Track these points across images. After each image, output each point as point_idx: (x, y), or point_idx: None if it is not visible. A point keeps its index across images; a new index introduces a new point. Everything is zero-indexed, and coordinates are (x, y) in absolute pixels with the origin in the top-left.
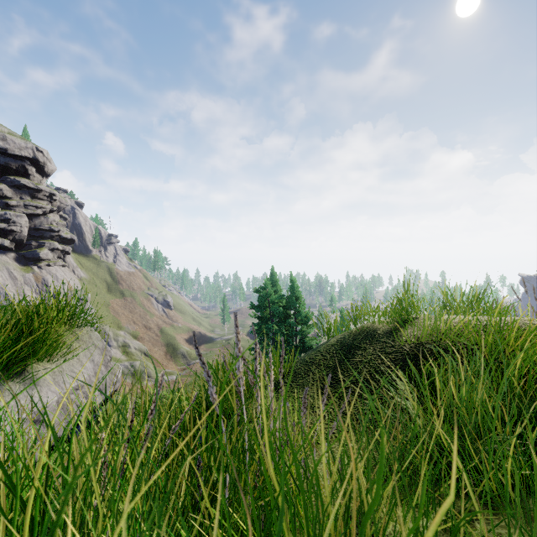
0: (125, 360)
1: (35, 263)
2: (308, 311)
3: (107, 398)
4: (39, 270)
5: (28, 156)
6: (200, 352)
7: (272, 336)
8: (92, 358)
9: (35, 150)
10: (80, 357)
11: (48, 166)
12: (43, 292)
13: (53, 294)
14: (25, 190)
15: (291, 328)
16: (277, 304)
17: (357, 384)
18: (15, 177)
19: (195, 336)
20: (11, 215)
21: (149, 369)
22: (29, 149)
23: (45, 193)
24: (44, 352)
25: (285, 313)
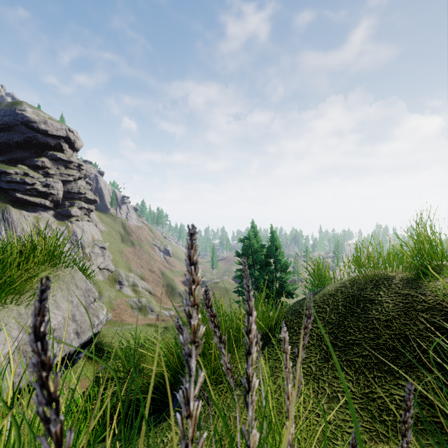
0: (134, 297)
1: (68, 218)
2: (286, 260)
3: (88, 341)
4: (70, 224)
5: (63, 135)
6: (44, 346)
7: (254, 280)
8: (71, 299)
9: (68, 131)
10: (56, 298)
11: (77, 143)
12: (73, 241)
13: (80, 243)
14: (61, 162)
15: (271, 274)
16: (258, 253)
17: (380, 352)
18: (53, 152)
19: (42, 287)
20: (50, 181)
21: (153, 305)
22: (63, 130)
23: (75, 164)
24: (4, 293)
25: (266, 261)
